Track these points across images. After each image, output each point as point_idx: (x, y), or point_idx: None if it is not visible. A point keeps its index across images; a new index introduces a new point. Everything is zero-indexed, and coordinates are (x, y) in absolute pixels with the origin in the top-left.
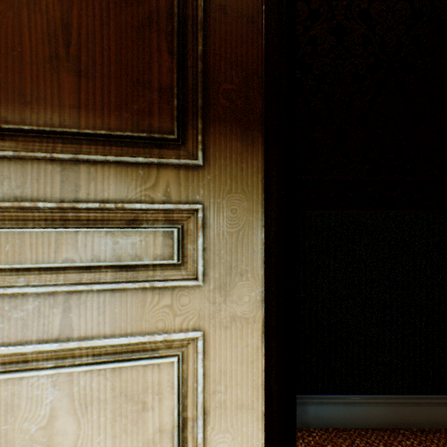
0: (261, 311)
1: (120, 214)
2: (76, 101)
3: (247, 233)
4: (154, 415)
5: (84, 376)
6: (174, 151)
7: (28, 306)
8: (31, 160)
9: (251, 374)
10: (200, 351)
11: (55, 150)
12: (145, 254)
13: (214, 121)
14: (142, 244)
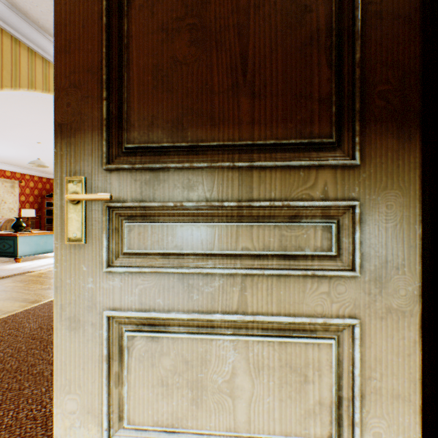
0: (418, 305)
1: (283, 211)
2: (250, 118)
3: (403, 228)
4: (314, 388)
5: (257, 344)
6: (330, 153)
7: (215, 283)
8: (216, 169)
9: (407, 367)
10: (357, 337)
11: (233, 160)
12: (306, 246)
13: (368, 123)
14: (303, 236)
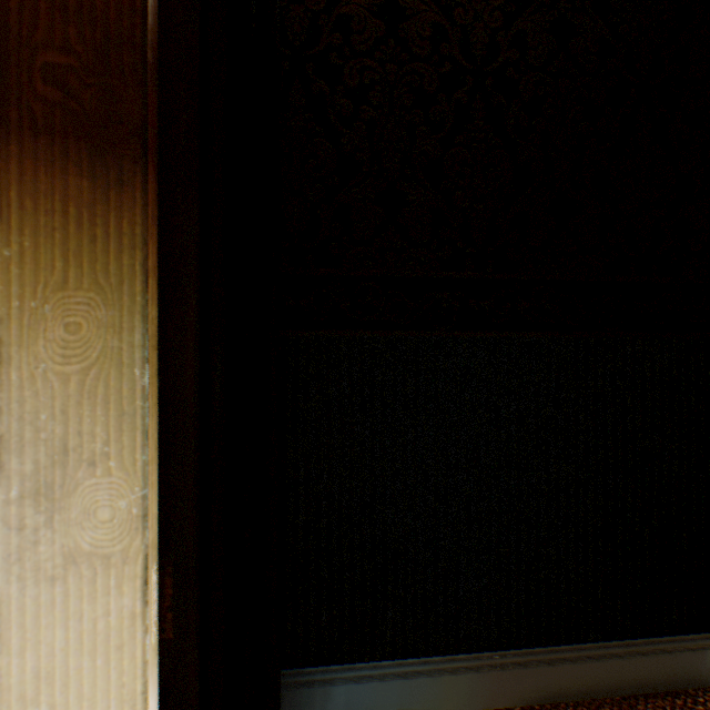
0: (143, 537)
1: None
2: None
3: (108, 375)
4: None
5: None
6: None
7: None
8: None
9: (119, 673)
10: None
11: None
12: None
13: (21, 131)
14: None
